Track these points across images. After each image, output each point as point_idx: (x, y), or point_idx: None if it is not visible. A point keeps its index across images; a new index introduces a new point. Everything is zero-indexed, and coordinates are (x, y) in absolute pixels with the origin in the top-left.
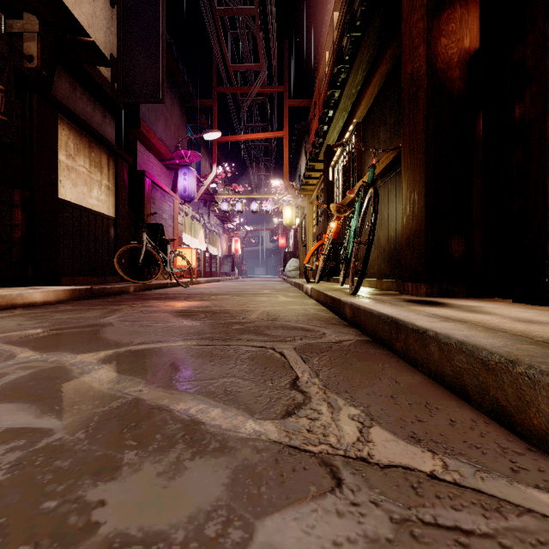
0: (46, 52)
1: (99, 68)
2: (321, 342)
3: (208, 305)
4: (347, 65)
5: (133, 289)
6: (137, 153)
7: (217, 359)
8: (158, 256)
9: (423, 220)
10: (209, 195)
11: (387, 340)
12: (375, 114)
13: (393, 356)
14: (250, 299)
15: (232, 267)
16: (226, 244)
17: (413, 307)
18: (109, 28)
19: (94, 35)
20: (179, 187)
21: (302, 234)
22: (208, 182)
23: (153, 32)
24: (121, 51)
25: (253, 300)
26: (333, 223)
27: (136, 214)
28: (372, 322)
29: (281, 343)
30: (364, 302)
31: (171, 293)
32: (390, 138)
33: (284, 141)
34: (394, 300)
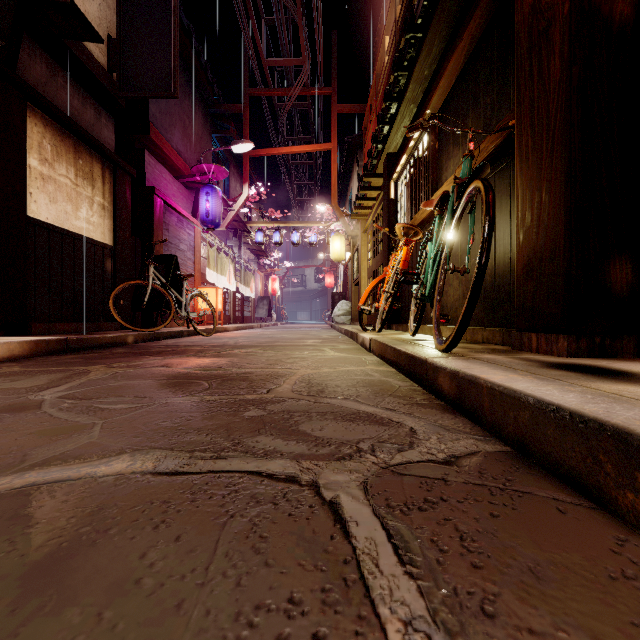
0: (7, 16)
1: (91, 50)
2: (416, 462)
3: (223, 365)
4: (420, 34)
5: (132, 339)
6: (145, 166)
7: (168, 542)
8: (168, 297)
9: (561, 230)
10: (240, 222)
11: (576, 469)
12: (459, 97)
13: (614, 523)
14: (286, 355)
15: (269, 311)
16: (262, 284)
17: (597, 385)
18: (105, 1)
19: (84, 6)
20: (200, 210)
21: (354, 271)
22: (238, 206)
23: (162, 5)
24: (121, 30)
25: (290, 356)
26: (401, 249)
27: (144, 242)
28: (518, 416)
29: (333, 465)
30: (480, 369)
31: (183, 345)
32: (485, 125)
33: (332, 156)
34: (527, 365)
